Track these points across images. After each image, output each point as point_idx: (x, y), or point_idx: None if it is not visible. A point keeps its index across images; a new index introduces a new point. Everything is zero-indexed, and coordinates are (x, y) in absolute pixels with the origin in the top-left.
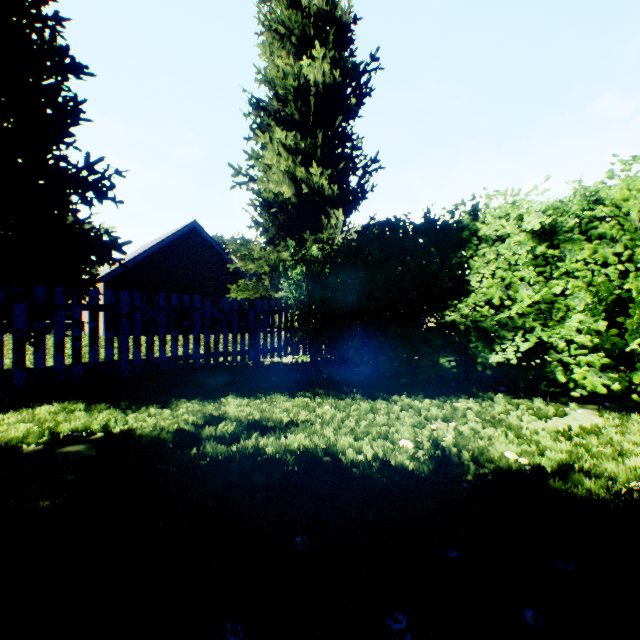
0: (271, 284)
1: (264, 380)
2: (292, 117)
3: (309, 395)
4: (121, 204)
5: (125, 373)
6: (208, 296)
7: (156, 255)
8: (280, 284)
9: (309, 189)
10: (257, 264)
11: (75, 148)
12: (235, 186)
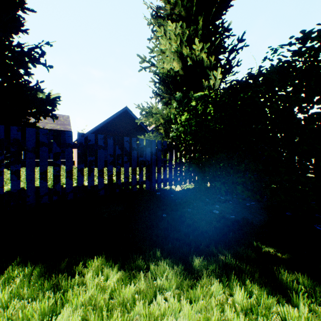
0: (165, 132)
1: (153, 217)
2: (179, 16)
3: (214, 265)
4: (50, 67)
5: (31, 202)
6: (111, 135)
7: (107, 125)
8: (171, 132)
9: (192, 62)
10: (154, 117)
11: (22, 31)
12: (141, 69)
